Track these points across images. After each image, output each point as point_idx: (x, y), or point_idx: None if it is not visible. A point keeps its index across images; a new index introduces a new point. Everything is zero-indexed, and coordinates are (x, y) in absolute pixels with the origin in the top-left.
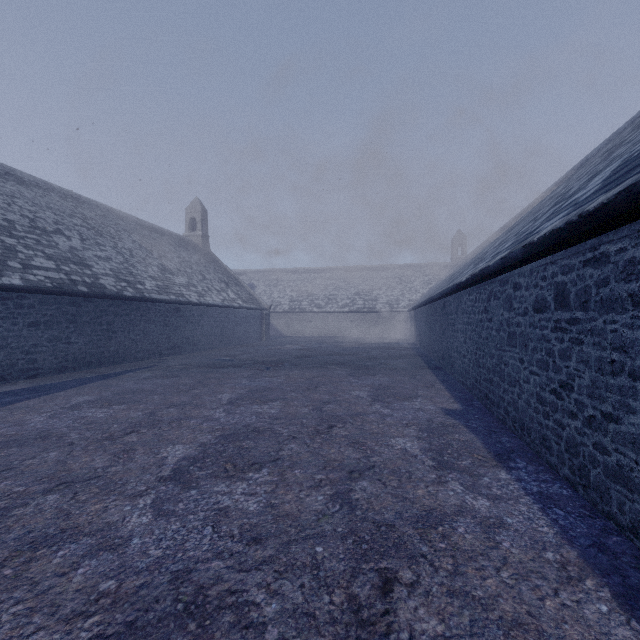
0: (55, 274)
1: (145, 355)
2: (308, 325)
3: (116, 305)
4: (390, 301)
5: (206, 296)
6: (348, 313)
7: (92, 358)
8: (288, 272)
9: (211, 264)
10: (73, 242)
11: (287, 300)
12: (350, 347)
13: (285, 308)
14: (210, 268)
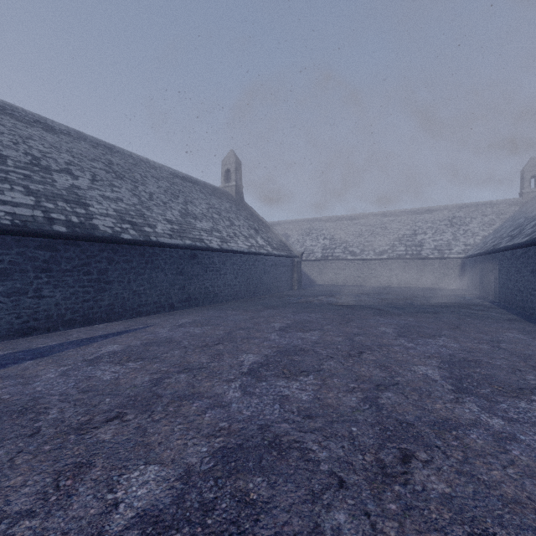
0: (27, 210)
1: (151, 309)
2: (341, 273)
3: (111, 250)
4: (439, 246)
5: (230, 242)
6: (387, 260)
7: (75, 315)
8: (320, 221)
9: (242, 212)
10: (79, 181)
11: (319, 248)
12: (401, 302)
13: (317, 256)
14: (241, 215)
